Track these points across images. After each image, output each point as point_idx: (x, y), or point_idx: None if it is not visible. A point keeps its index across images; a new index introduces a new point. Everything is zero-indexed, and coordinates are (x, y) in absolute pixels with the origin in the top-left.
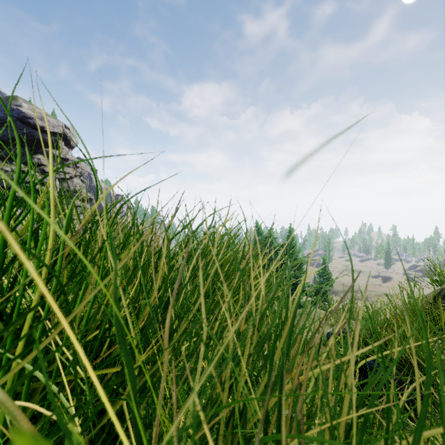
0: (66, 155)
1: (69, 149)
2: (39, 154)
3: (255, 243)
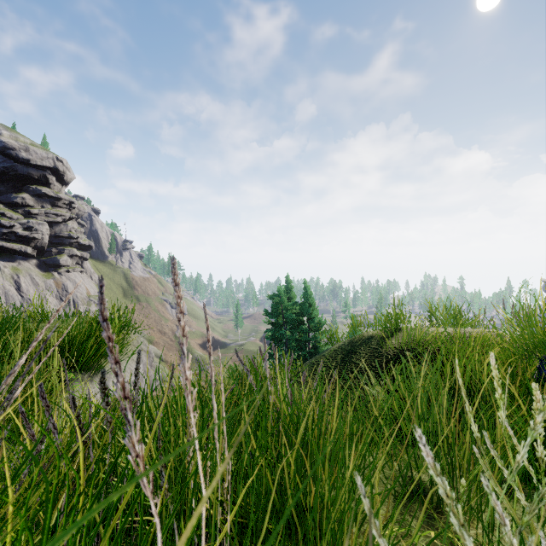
0: (58, 193)
1: (63, 186)
2: (23, 192)
3: None
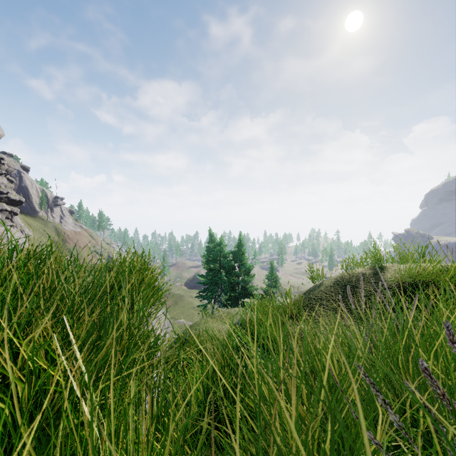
0: None
1: None
2: None
3: (208, 250)
